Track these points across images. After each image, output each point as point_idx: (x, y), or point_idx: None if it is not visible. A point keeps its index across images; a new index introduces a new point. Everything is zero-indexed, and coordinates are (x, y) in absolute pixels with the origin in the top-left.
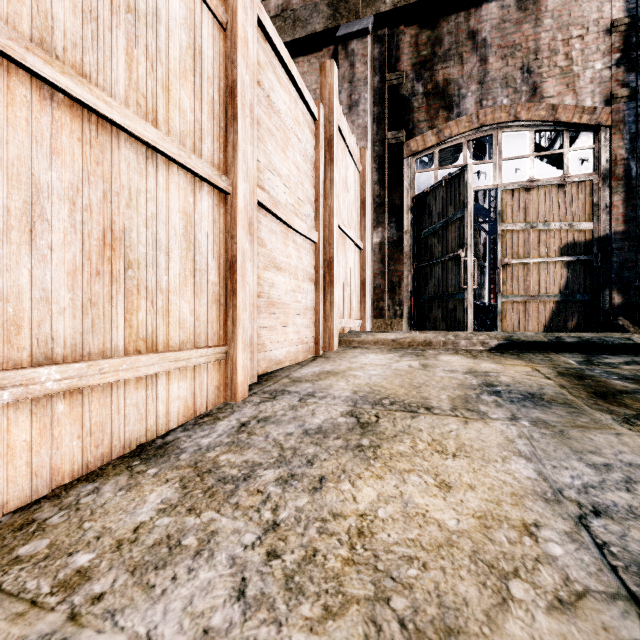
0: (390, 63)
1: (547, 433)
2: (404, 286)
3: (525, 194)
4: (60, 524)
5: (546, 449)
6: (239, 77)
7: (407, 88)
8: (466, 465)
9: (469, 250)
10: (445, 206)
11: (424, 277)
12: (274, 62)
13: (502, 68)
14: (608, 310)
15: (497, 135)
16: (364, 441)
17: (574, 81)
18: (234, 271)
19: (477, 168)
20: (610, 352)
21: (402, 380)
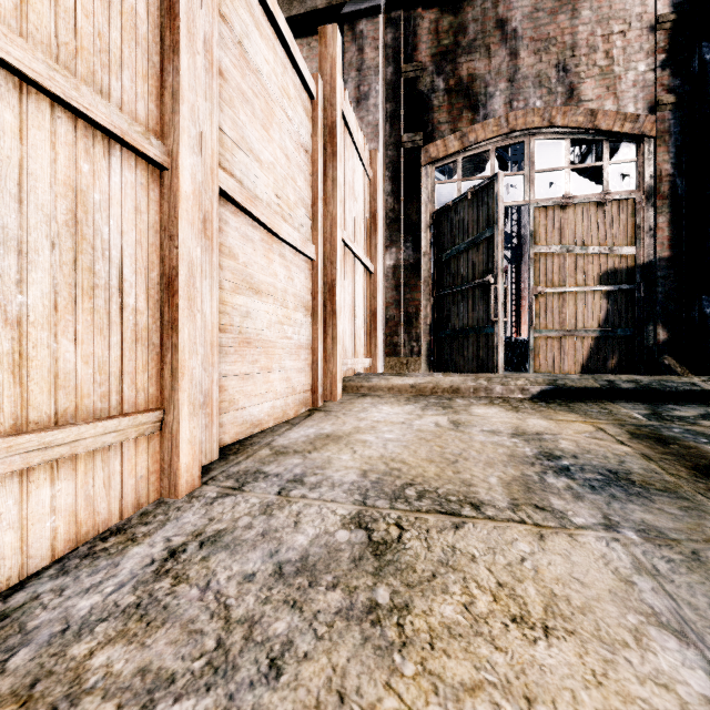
0: (406, 52)
1: (676, 559)
2: (422, 318)
3: (560, 212)
4: None
5: (695, 603)
6: None
7: (426, 83)
8: (576, 661)
9: (500, 275)
10: (471, 223)
11: (446, 307)
12: None
13: (535, 64)
14: (652, 347)
15: (529, 143)
16: (380, 593)
17: (615, 83)
18: (174, 291)
19: (506, 180)
20: (674, 401)
21: (430, 449)
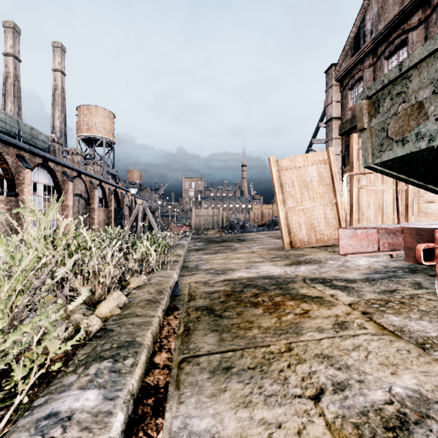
0: None
1: None
2: None
3: None
4: None
5: None
6: None
7: None
8: None
9: None
10: None
11: None
12: None
13: None
14: None
15: None
16: None
17: None
18: (407, 207)
19: None
20: None
21: None
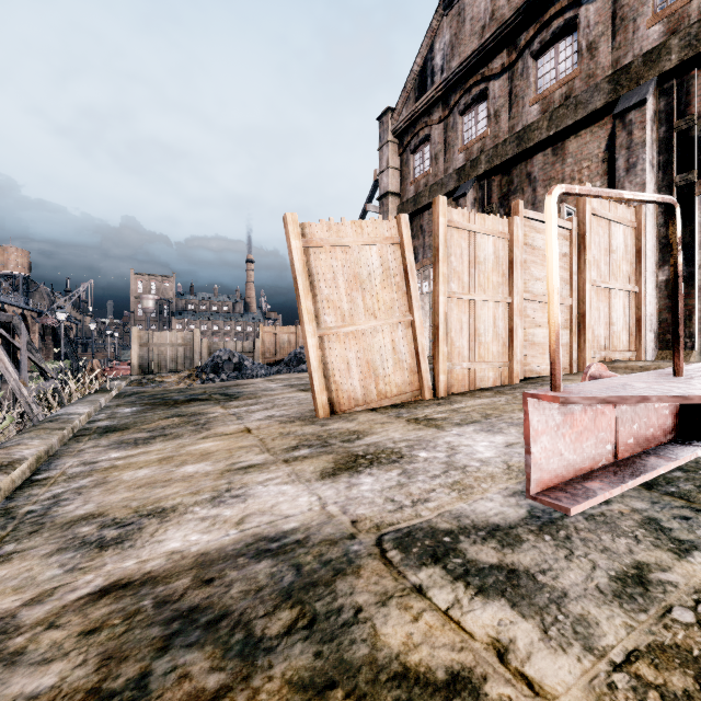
0: (678, 110)
1: None
2: (697, 319)
3: None
4: (470, 394)
5: None
6: (514, 256)
7: (700, 128)
8: None
9: None
10: None
11: None
12: (535, 226)
13: None
14: None
15: None
16: None
17: None
18: (512, 333)
19: None
20: None
21: None
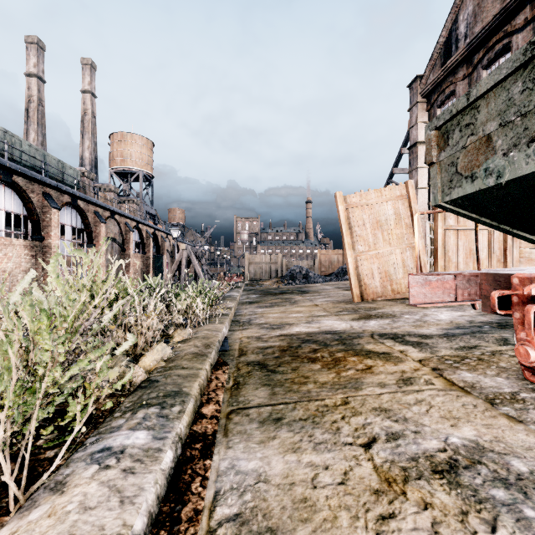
0: None
1: None
2: None
3: None
4: None
5: None
6: None
7: None
8: None
9: None
10: None
11: None
12: None
13: None
14: None
15: None
16: None
17: None
18: (505, 252)
19: None
20: None
21: None
